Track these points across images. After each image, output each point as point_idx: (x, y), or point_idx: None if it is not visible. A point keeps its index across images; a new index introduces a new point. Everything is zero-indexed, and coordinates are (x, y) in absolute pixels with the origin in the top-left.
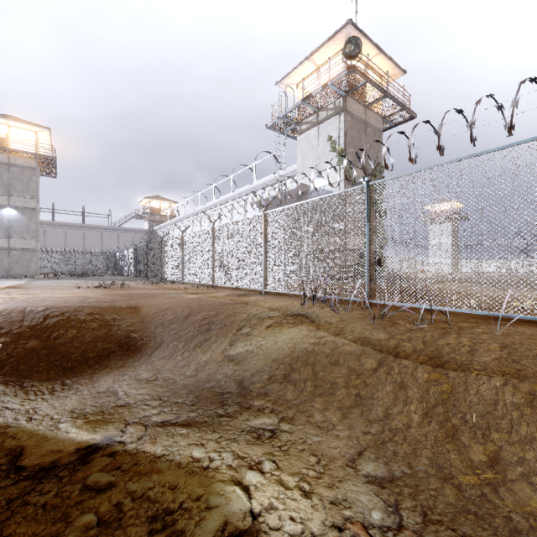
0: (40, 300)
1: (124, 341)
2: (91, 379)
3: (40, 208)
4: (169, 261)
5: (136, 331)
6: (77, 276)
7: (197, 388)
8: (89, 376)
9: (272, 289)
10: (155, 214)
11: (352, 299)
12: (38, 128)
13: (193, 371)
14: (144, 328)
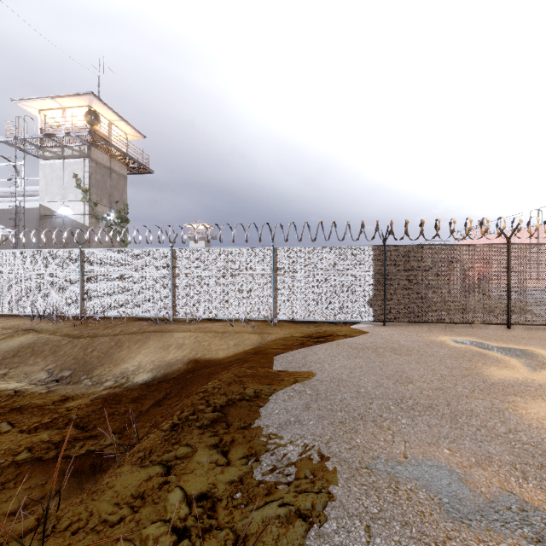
0: None
1: None
2: None
3: None
4: None
5: None
6: None
7: None
8: None
9: (6, 312)
10: None
11: (72, 314)
12: None
13: None
14: None
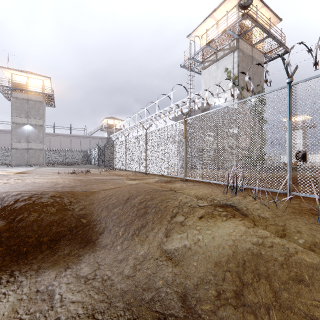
0: (22, 185)
1: (74, 225)
2: (37, 269)
3: (47, 125)
4: (117, 156)
5: (85, 215)
6: (65, 165)
7: (135, 299)
8: (37, 263)
9: (191, 178)
10: (111, 128)
11: (271, 190)
12: (43, 78)
13: (131, 268)
14: (93, 211)
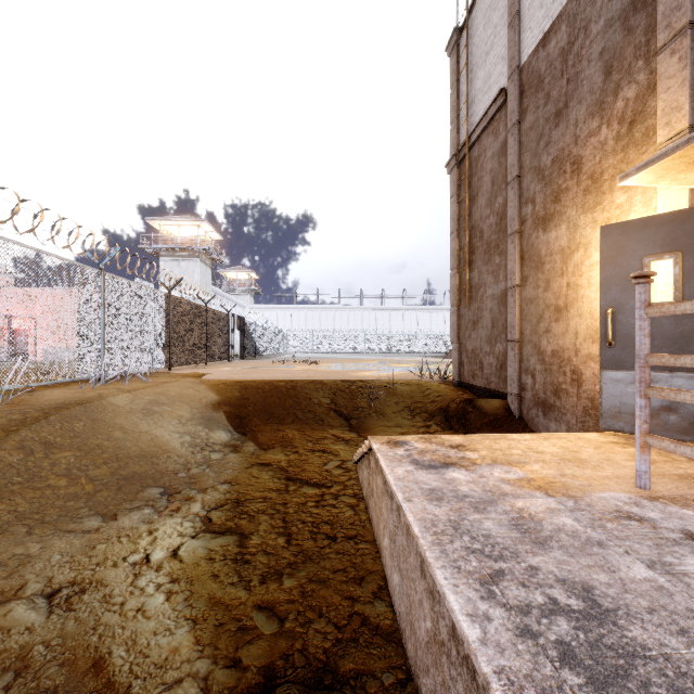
0: None
1: None
2: None
3: None
4: None
5: None
6: None
7: None
8: None
9: None
10: None
11: None
12: None
13: None
14: None
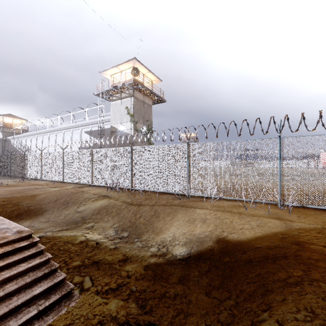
0: None
1: (27, 211)
2: None
3: None
4: (30, 167)
5: (32, 207)
6: None
7: (66, 222)
8: None
9: (95, 184)
10: (8, 127)
11: (126, 187)
12: None
13: (63, 218)
14: (35, 205)
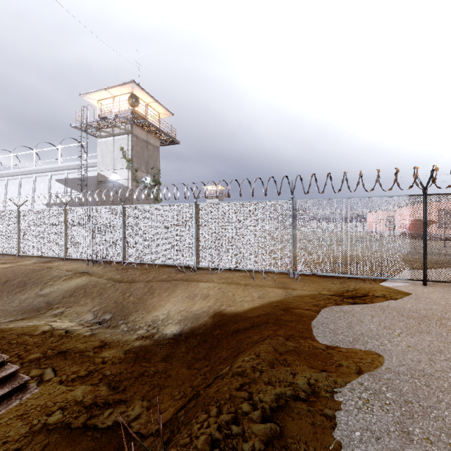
0: None
1: None
2: None
3: None
4: None
5: None
6: None
7: (23, 310)
8: None
9: (71, 257)
10: None
11: (116, 260)
12: None
13: (18, 305)
14: None
